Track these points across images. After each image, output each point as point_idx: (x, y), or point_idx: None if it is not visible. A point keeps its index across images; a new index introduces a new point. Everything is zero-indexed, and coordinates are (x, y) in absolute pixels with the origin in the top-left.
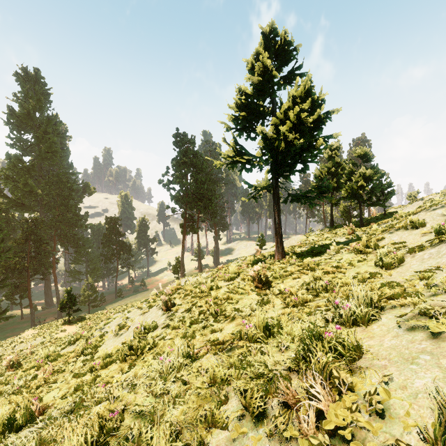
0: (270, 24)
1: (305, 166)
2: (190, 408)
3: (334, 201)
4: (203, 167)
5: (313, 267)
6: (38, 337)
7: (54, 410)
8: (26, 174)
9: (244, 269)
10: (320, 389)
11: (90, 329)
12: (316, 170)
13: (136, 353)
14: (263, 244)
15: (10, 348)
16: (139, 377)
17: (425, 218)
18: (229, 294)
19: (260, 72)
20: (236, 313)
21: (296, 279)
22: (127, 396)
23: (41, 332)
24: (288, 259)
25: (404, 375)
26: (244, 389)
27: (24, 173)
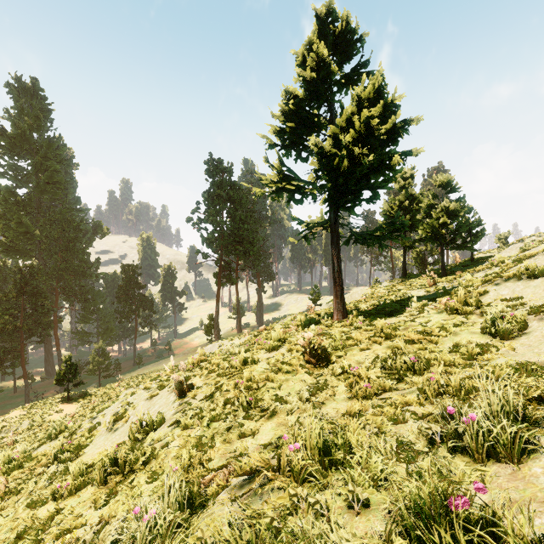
0: (327, 3)
1: (375, 194)
2: None
3: (408, 243)
4: (243, 202)
5: (389, 333)
6: (26, 420)
7: None
8: (21, 211)
9: (292, 332)
10: None
11: (93, 410)
12: (385, 204)
13: (123, 471)
14: (317, 299)
15: None
16: (101, 539)
17: None
18: (269, 373)
19: (314, 67)
20: (278, 406)
21: (365, 350)
22: None
23: (30, 413)
24: (351, 320)
25: None
26: None
27: (17, 210)
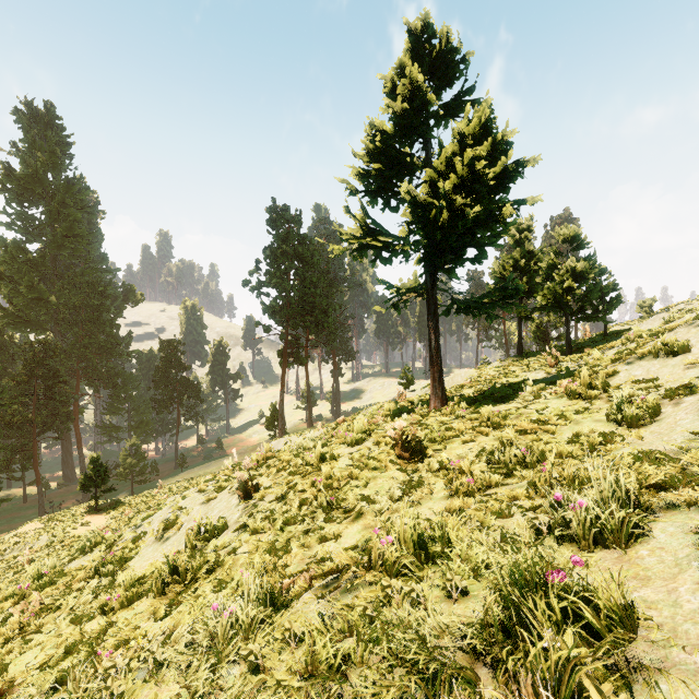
0: (423, 16)
1: (481, 252)
2: None
3: (524, 313)
4: (315, 260)
5: (498, 422)
6: (44, 535)
7: (19, 696)
8: (32, 271)
9: (379, 424)
10: None
11: (129, 522)
12: (495, 264)
13: (184, 580)
14: (409, 383)
15: None
16: (174, 641)
17: (688, 338)
18: (353, 469)
19: (406, 96)
20: (364, 506)
21: (468, 442)
22: (140, 691)
23: (49, 527)
24: (452, 408)
25: None
26: (375, 696)
27: (28, 270)
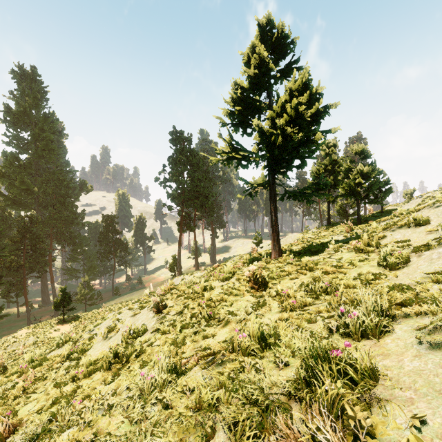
0: (267, 15)
1: (303, 161)
2: (170, 441)
3: (331, 198)
4: (200, 165)
5: (312, 266)
6: (31, 337)
7: (26, 428)
8: (23, 172)
9: (240, 268)
10: (331, 434)
11: (84, 329)
12: (313, 167)
13: (122, 361)
14: (259, 242)
15: (2, 347)
16: (118, 394)
17: (429, 215)
18: (223, 295)
19: (257, 65)
20: (230, 317)
21: (294, 279)
22: (100, 420)
23: (34, 332)
24: (285, 258)
25: (440, 417)
26: (234, 419)
27: (20, 171)
